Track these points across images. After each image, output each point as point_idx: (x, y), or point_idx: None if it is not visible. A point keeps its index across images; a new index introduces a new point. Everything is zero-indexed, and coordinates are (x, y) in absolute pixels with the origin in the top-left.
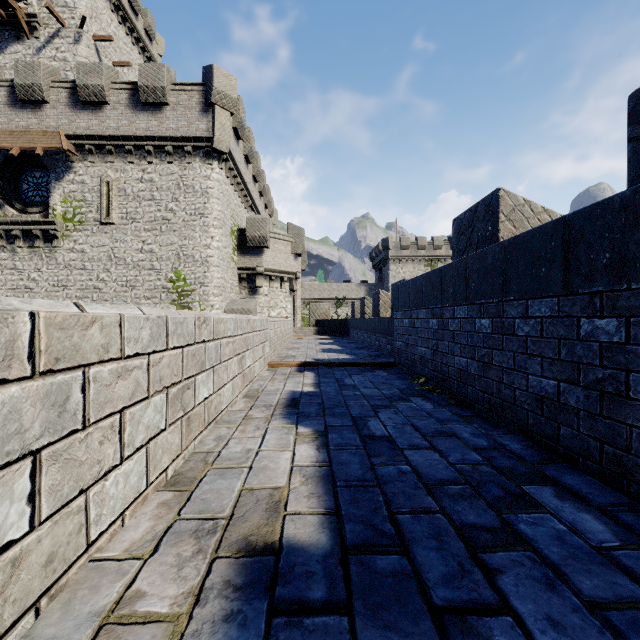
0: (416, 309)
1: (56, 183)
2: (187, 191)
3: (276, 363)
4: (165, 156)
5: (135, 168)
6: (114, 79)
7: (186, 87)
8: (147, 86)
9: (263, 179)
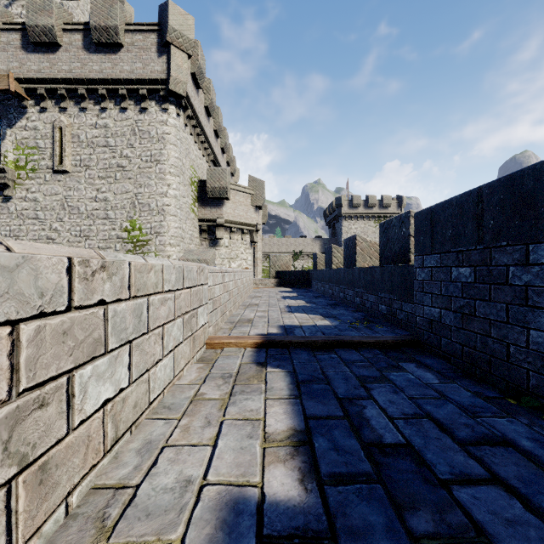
0: (516, 243)
1: (8, 129)
2: (142, 137)
3: (219, 341)
4: (120, 100)
5: (89, 113)
6: (67, 21)
7: (141, 27)
8: (99, 24)
9: (225, 136)
